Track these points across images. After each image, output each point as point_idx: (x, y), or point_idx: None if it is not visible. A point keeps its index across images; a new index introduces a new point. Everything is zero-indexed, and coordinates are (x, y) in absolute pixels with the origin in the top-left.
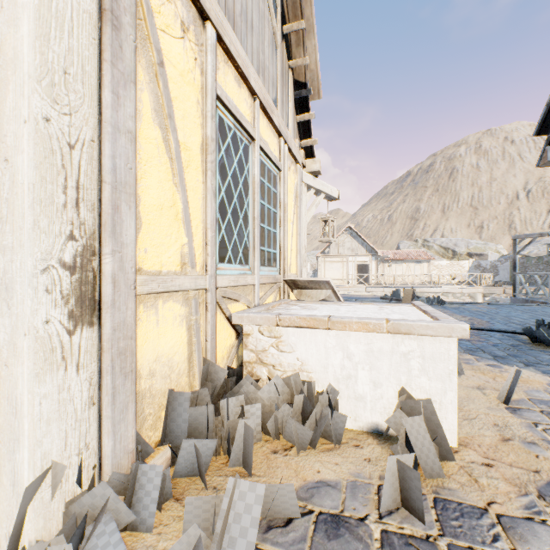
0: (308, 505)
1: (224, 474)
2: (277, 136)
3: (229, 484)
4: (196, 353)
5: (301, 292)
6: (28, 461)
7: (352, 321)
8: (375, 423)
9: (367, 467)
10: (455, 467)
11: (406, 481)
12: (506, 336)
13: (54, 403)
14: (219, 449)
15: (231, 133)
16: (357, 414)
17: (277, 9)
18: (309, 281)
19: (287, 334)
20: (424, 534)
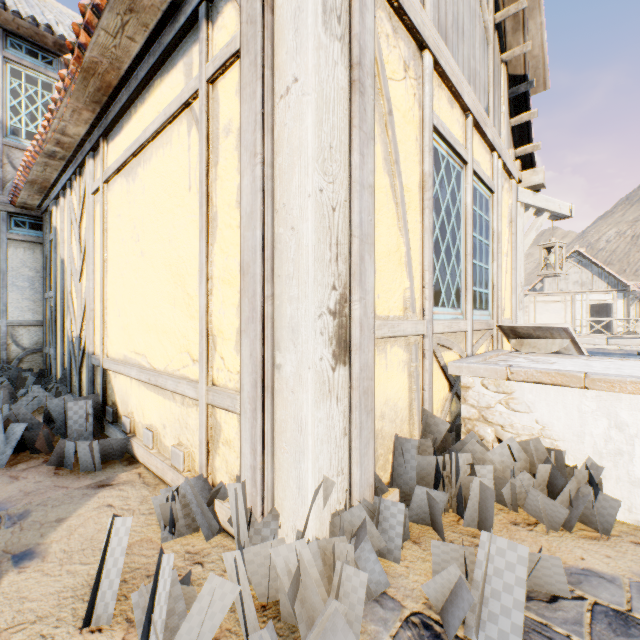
0: (576, 590)
1: (458, 532)
2: (488, 151)
3: (482, 536)
4: (415, 401)
5: (521, 342)
6: (312, 471)
7: (625, 381)
8: None
9: None
10: None
11: None
12: None
13: (324, 427)
14: (446, 506)
15: (444, 162)
16: (633, 504)
17: None
18: (535, 328)
19: (521, 391)
20: None
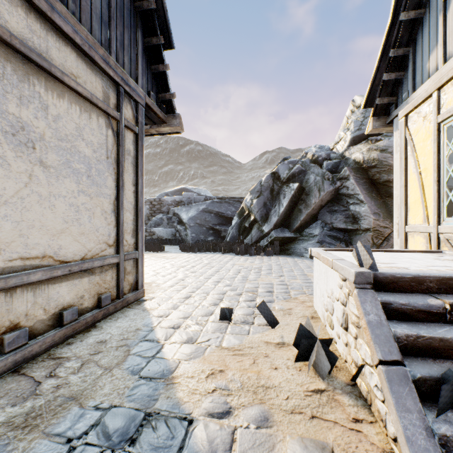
0: None
1: None
2: None
3: None
4: None
5: None
6: None
7: None
8: None
9: None
10: None
11: None
12: None
13: None
14: None
15: None
16: None
17: None
18: None
19: None
20: None
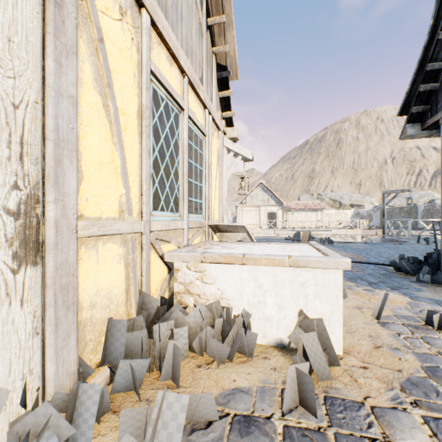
0: (226, 409)
1: (156, 387)
2: (202, 107)
3: (158, 396)
4: (133, 286)
5: (222, 235)
6: None
7: (262, 258)
8: (279, 338)
9: (273, 374)
10: (340, 370)
11: (303, 385)
12: (378, 267)
13: None
14: (152, 367)
15: (164, 103)
16: (266, 332)
17: (202, 4)
18: (229, 226)
19: (210, 269)
20: (317, 426)
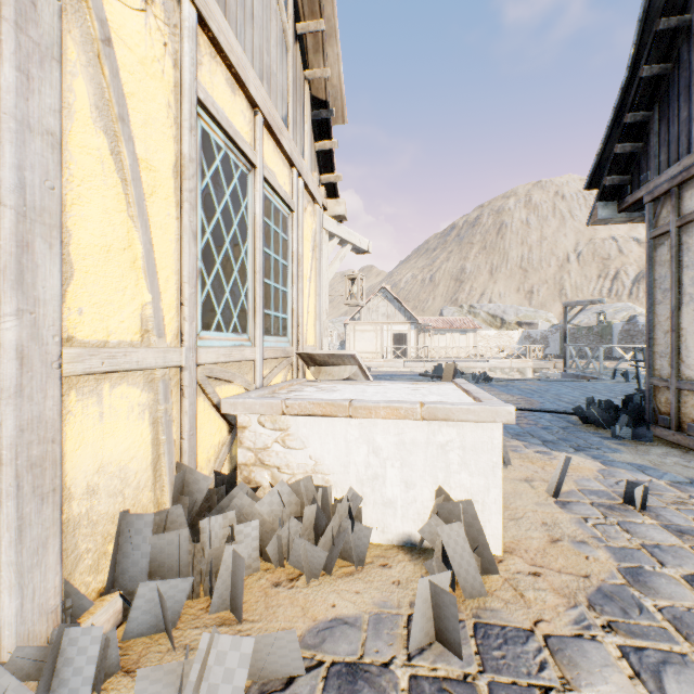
0: (318, 655)
1: (203, 625)
2: (288, 165)
3: (202, 643)
4: (165, 457)
5: (320, 369)
6: None
7: (380, 406)
8: (407, 533)
9: (396, 592)
10: (500, 580)
11: (441, 608)
12: (556, 417)
13: None
14: (198, 589)
15: (221, 154)
16: (386, 524)
17: None
18: (330, 355)
19: (296, 425)
20: (462, 674)
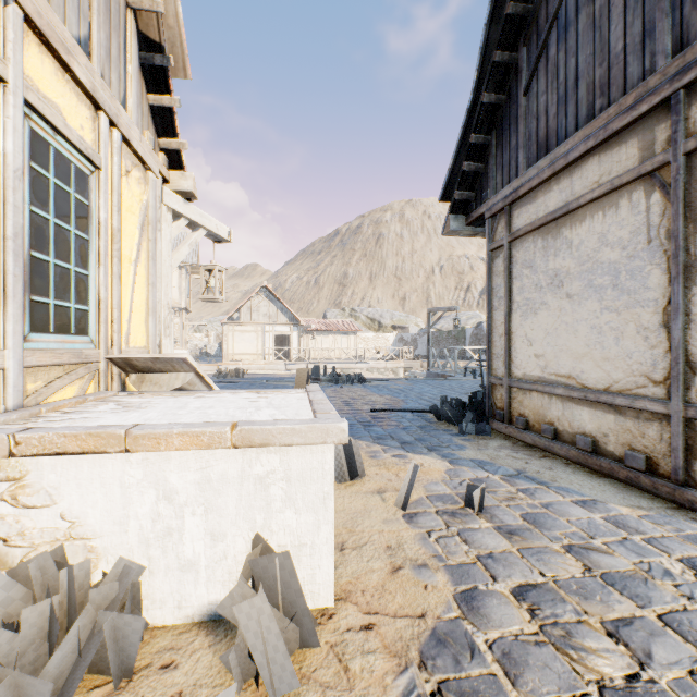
0: None
1: None
2: (90, 105)
3: None
4: None
5: (143, 377)
6: None
7: (173, 433)
8: (214, 602)
9: None
10: (324, 650)
11: None
12: (417, 416)
13: None
14: None
15: None
16: (184, 595)
17: None
18: (154, 359)
19: (39, 470)
20: None
